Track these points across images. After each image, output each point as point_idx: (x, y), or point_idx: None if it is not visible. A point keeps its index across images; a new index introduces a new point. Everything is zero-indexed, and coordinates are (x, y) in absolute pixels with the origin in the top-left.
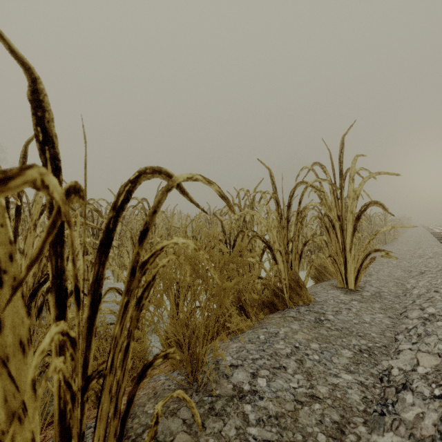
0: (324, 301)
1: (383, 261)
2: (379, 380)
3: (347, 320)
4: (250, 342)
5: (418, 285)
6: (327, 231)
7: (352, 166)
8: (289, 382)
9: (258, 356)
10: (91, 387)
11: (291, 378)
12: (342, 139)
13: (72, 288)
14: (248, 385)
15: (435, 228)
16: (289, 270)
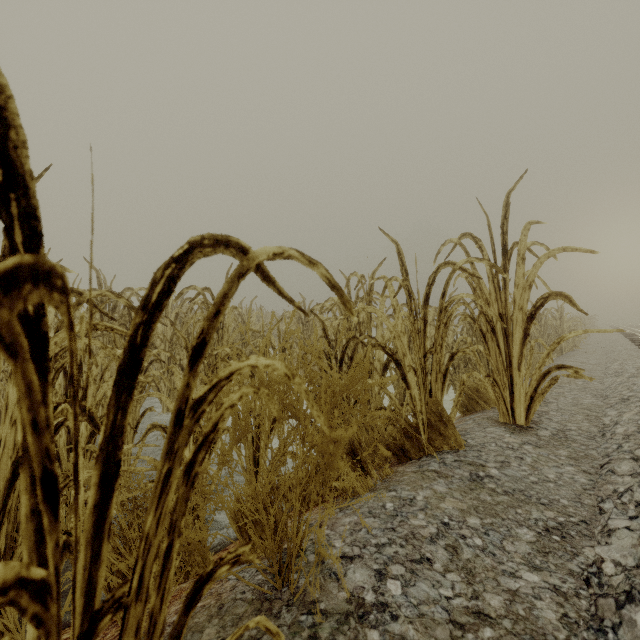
0: (482, 445)
1: (563, 381)
2: (584, 584)
3: (520, 477)
4: (371, 515)
5: (621, 419)
6: (483, 336)
7: (522, 238)
8: (439, 588)
9: (386, 540)
10: (101, 629)
11: (441, 580)
12: (506, 198)
13: None
14: (373, 594)
15: (632, 331)
16: (428, 397)
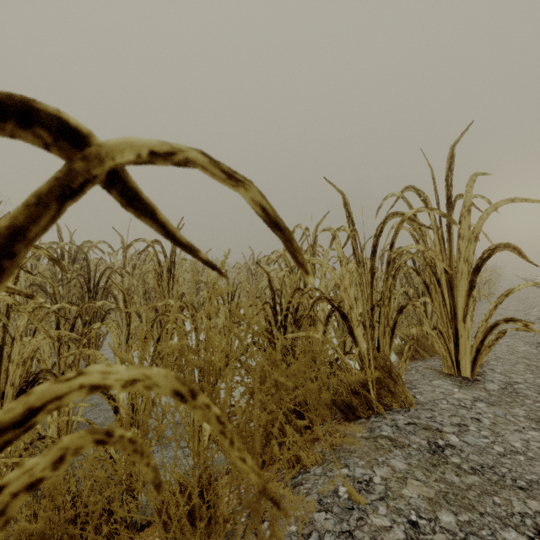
0: (433, 402)
1: None
2: None
3: (484, 447)
4: (322, 508)
5: None
6: (427, 288)
7: (467, 190)
8: None
9: None
10: None
11: None
12: (450, 150)
13: (21, 386)
14: None
15: (536, 280)
16: (376, 352)
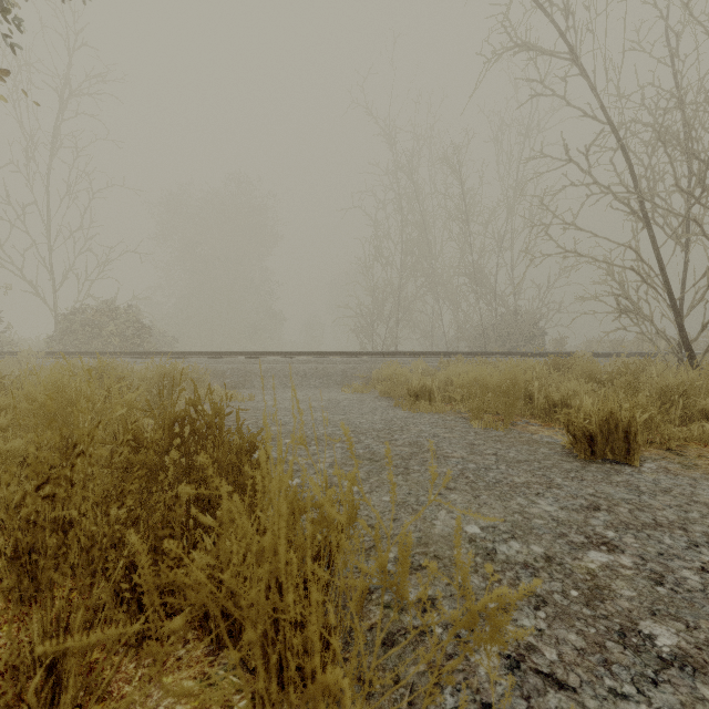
0: None
1: None
2: None
3: None
4: None
5: None
6: None
7: None
8: None
9: None
10: None
11: None
12: None
13: None
14: None
15: None
16: None
